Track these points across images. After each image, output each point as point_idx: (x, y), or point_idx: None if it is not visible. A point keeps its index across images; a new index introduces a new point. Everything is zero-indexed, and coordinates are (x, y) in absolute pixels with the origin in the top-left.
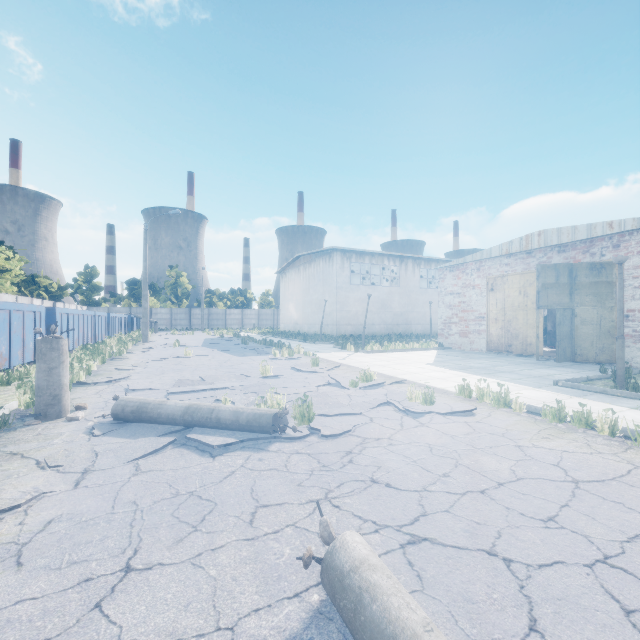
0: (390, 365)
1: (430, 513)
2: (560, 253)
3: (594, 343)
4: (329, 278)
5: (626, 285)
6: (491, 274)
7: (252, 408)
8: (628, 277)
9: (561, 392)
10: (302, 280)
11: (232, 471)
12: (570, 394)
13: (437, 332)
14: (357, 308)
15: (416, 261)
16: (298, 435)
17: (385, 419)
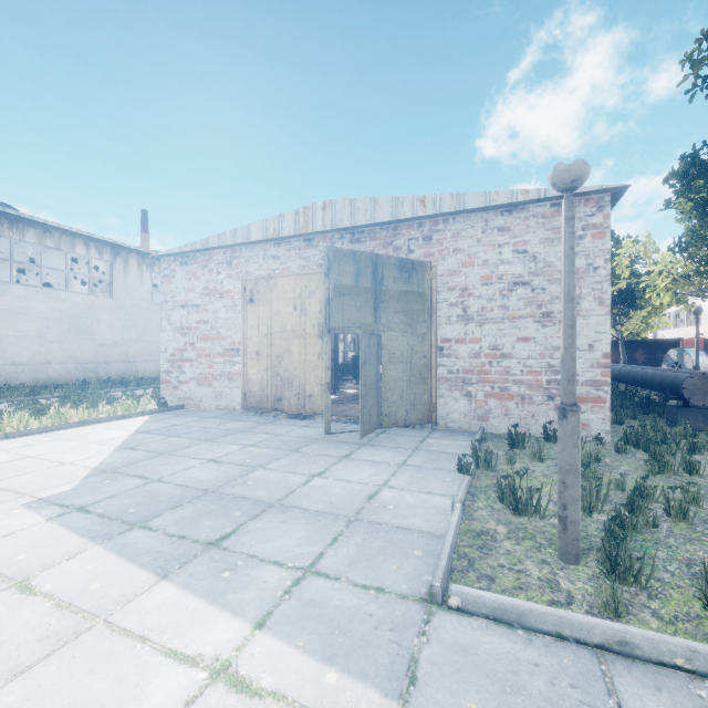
0: None
1: None
2: (354, 243)
3: (404, 393)
4: None
5: (440, 300)
6: (250, 273)
7: None
8: (443, 288)
9: None
10: None
11: None
12: None
13: None
14: (2, 330)
15: (146, 259)
16: None
17: None
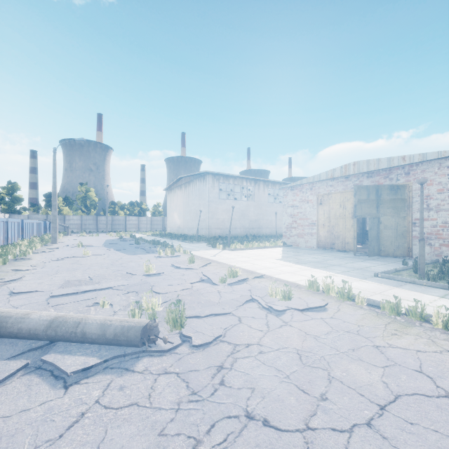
0: (250, 261)
1: None
2: (368, 178)
3: (393, 242)
4: (203, 194)
5: (414, 201)
6: (320, 192)
7: (121, 320)
8: (415, 195)
9: (383, 283)
10: (183, 195)
11: (81, 413)
12: (390, 284)
13: (280, 233)
14: (224, 216)
15: (266, 183)
16: (168, 346)
17: (252, 318)
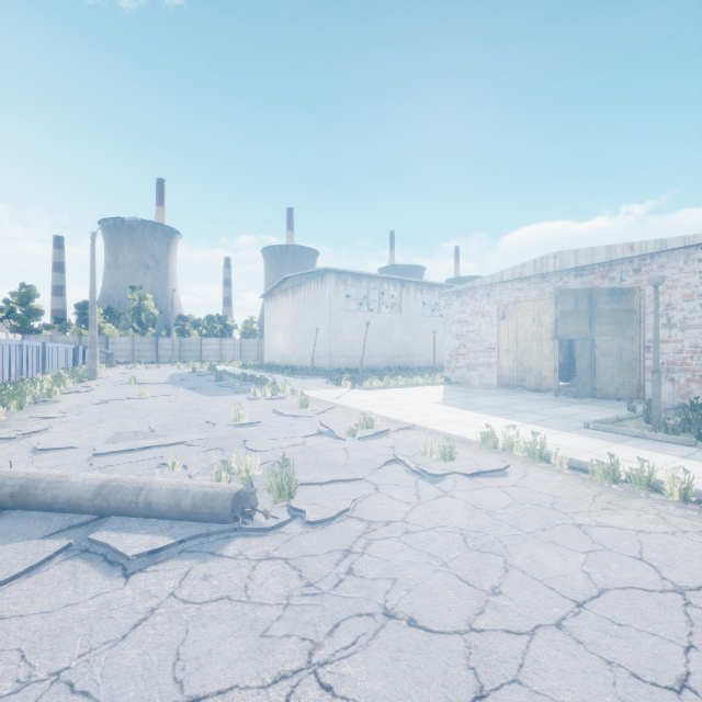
0: (393, 405)
1: (490, 690)
2: (577, 277)
3: (614, 377)
4: (322, 303)
5: (647, 313)
6: (502, 300)
7: (202, 484)
8: (649, 304)
9: (595, 437)
10: (291, 305)
11: (151, 608)
12: (606, 439)
13: (441, 364)
14: (353, 338)
15: (418, 286)
16: (272, 523)
17: (395, 486)
